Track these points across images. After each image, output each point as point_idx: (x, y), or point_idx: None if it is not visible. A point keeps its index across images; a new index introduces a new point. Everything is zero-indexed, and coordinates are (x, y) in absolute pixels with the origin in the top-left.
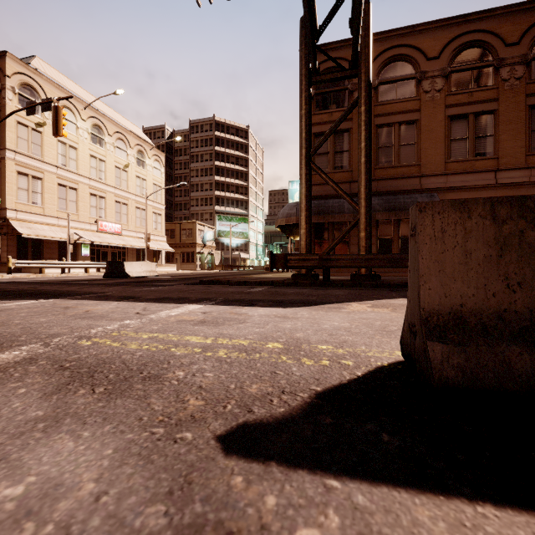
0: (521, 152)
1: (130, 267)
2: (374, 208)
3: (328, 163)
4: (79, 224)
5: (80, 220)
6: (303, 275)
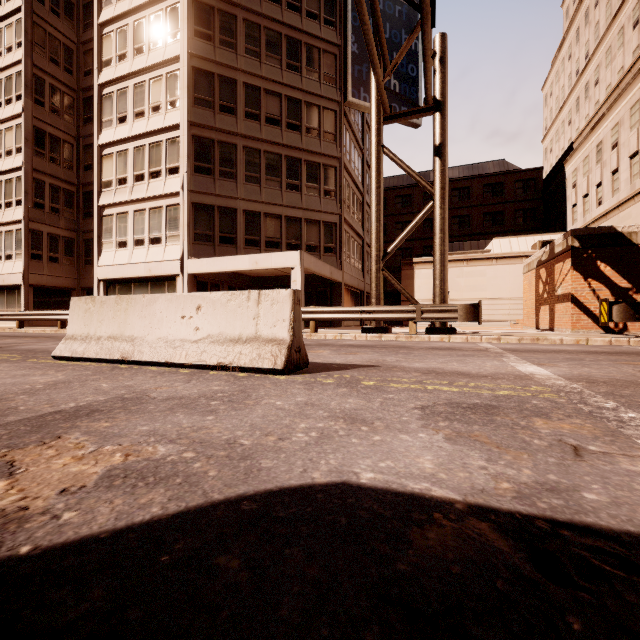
0: None
1: None
2: None
3: None
4: None
5: None
6: None
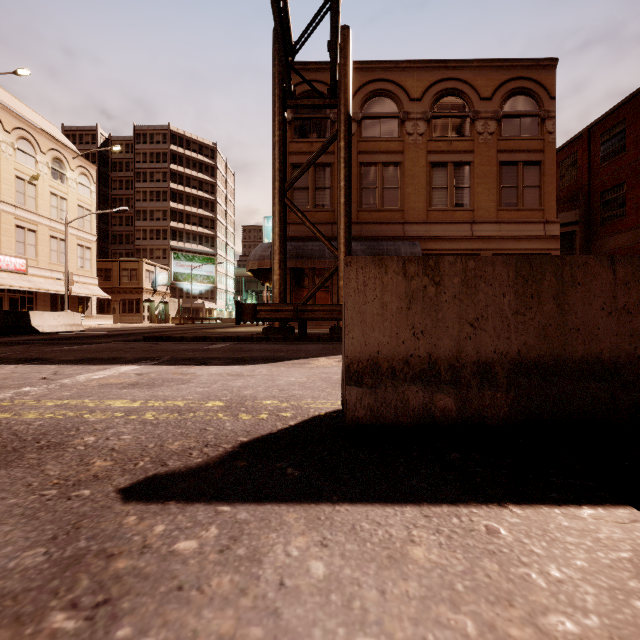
0: (493, 206)
1: (40, 319)
2: (357, 254)
3: (308, 200)
4: None
5: None
6: (276, 328)
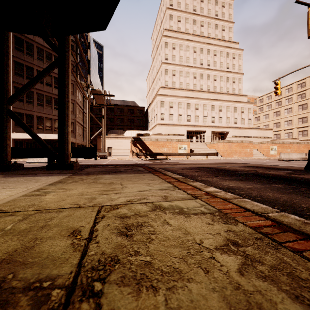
0: None
1: None
2: None
3: None
4: None
5: None
6: None
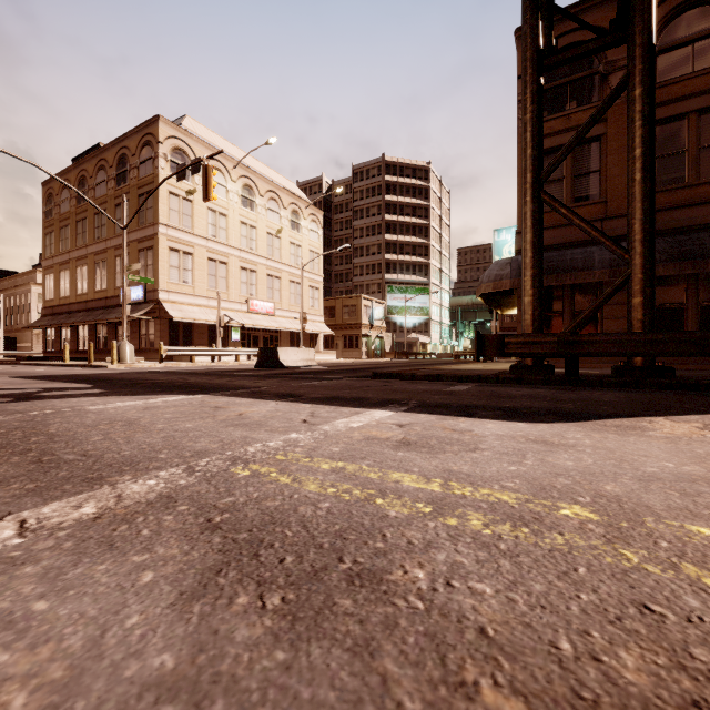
0: None
1: (285, 354)
2: None
3: (562, 194)
4: (229, 304)
5: (230, 299)
6: (528, 367)
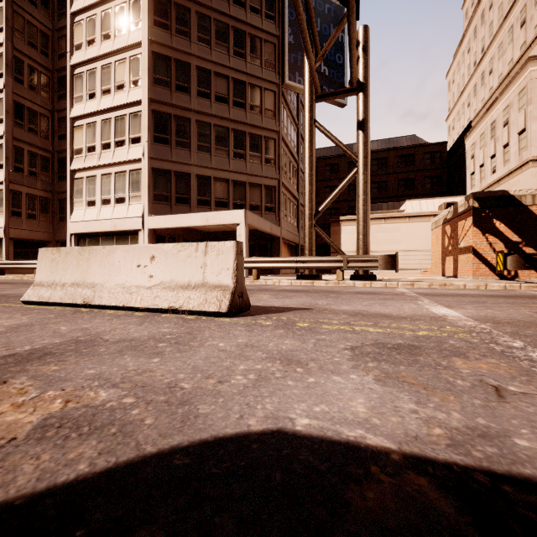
0: None
1: None
2: None
3: None
4: None
5: None
6: None
